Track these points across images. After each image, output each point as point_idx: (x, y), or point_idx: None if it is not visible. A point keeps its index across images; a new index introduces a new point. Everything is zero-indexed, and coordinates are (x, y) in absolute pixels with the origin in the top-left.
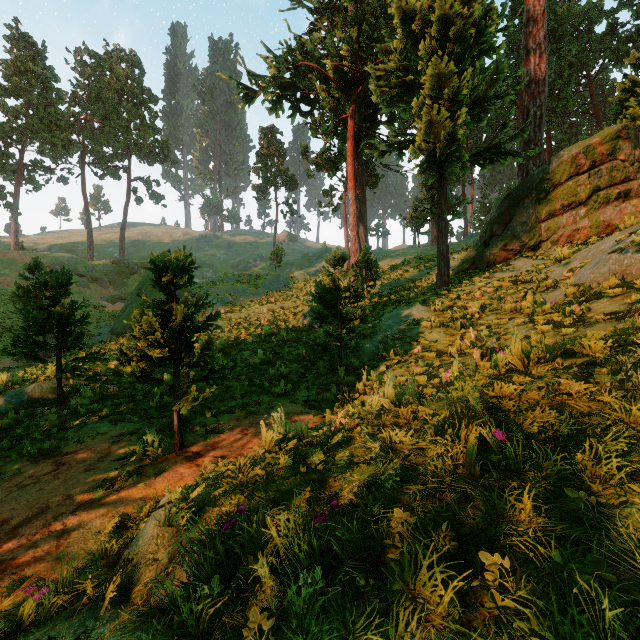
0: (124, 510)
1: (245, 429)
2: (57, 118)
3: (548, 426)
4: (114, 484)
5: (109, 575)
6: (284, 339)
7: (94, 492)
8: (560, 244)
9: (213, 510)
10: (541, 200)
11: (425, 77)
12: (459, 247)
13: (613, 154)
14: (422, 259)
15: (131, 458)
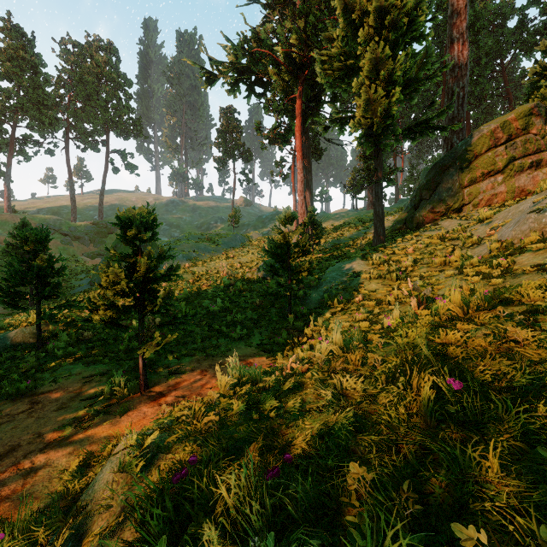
0: (89, 448)
1: (204, 370)
2: (44, 98)
3: (500, 374)
4: (82, 422)
5: (63, 522)
6: (240, 289)
7: (63, 430)
8: (480, 207)
9: (166, 457)
10: (464, 169)
11: (364, 60)
12: (392, 210)
13: (526, 129)
14: (360, 221)
15: (99, 398)
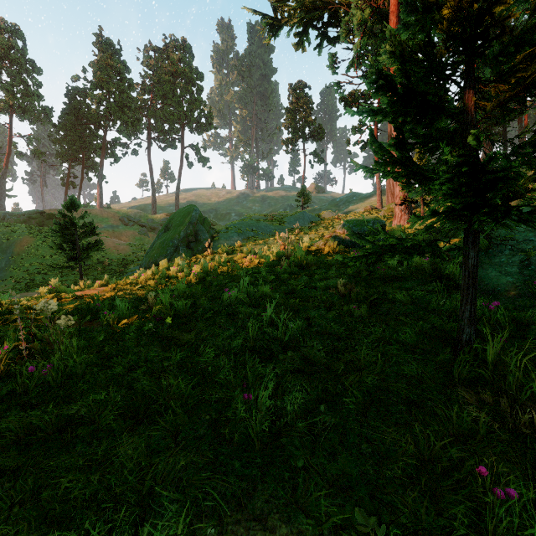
0: None
1: None
2: (128, 101)
3: None
4: None
5: None
6: (301, 263)
7: None
8: None
9: None
10: None
11: None
12: None
13: None
14: None
15: None
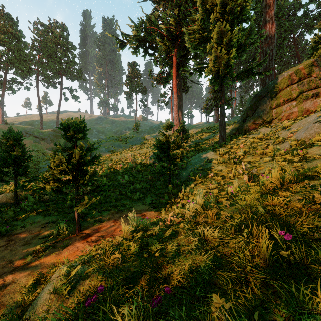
0: (41, 271)
1: (116, 219)
2: (24, 56)
3: (314, 227)
4: (38, 253)
5: None
6: (139, 169)
7: (26, 258)
8: (283, 120)
9: (85, 283)
10: (273, 98)
11: (213, 32)
12: (229, 123)
13: (310, 74)
14: (210, 129)
15: (50, 237)
